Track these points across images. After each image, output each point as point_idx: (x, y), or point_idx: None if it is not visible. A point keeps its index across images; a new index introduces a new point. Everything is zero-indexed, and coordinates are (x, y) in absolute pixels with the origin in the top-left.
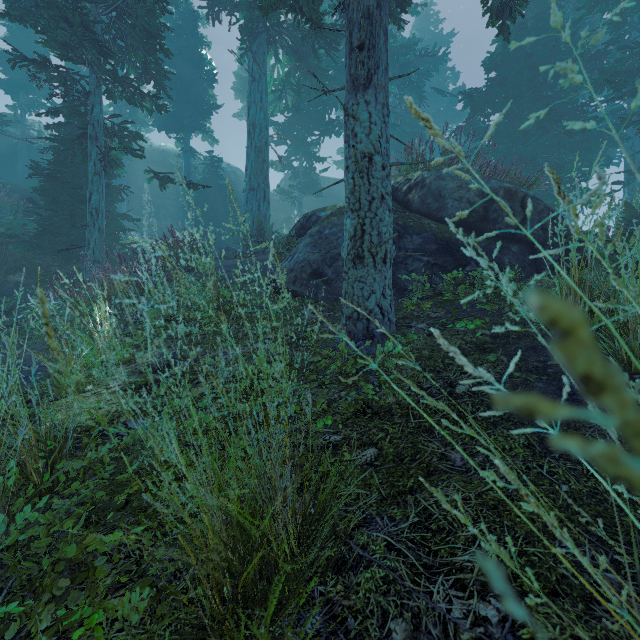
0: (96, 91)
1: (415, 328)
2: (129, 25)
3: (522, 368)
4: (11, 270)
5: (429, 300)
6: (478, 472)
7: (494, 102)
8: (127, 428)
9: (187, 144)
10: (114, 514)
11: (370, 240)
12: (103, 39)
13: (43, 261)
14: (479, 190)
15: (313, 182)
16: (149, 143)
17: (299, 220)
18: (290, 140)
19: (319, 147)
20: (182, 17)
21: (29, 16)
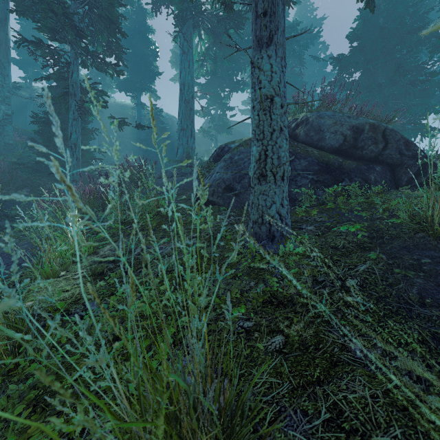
0: (74, 62)
1: (305, 230)
2: (97, 15)
3: (400, 265)
4: (20, 187)
5: (315, 208)
6: (380, 366)
7: (356, 63)
8: (85, 309)
9: (139, 100)
10: (59, 400)
11: (271, 162)
12: (80, 26)
13: (41, 181)
14: (350, 125)
15: (225, 124)
16: (113, 100)
17: (216, 150)
18: (209, 95)
19: (229, 100)
20: (135, 13)
21: (29, 11)
